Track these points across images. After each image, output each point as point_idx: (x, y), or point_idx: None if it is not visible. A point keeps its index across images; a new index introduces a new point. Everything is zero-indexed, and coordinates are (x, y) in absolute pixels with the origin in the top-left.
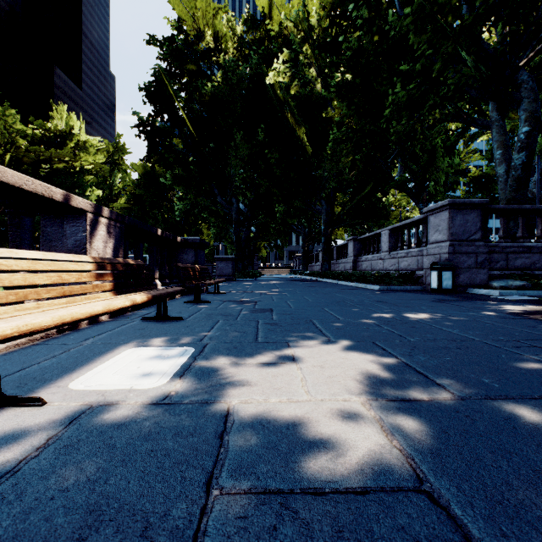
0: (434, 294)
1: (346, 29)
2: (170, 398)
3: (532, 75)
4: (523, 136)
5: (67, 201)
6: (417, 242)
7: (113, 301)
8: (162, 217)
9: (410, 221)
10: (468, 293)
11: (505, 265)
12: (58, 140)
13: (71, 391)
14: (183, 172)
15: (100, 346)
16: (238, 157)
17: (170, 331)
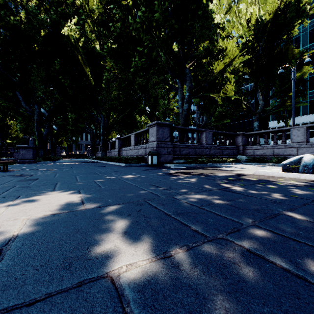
0: (148, 167)
1: (112, 18)
2: None
3: (193, 71)
4: (187, 97)
5: None
6: (146, 141)
7: None
8: None
9: (143, 130)
10: (163, 166)
11: (179, 153)
12: None
13: None
14: None
15: None
16: (40, 77)
17: None
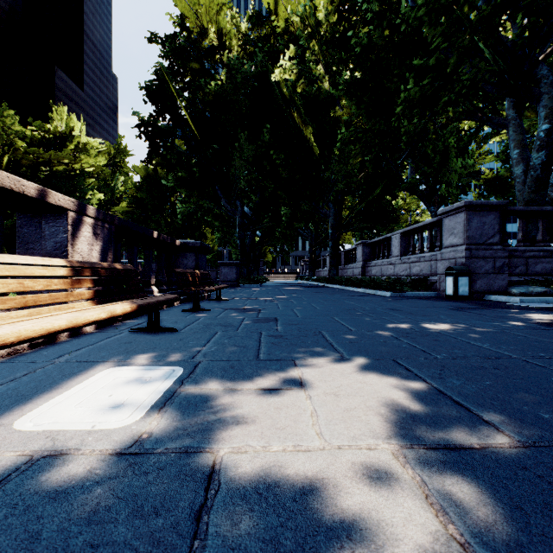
0: (449, 301)
1: (355, 24)
2: (139, 444)
3: None
4: (543, 134)
5: (43, 198)
6: (430, 246)
7: (85, 312)
8: (164, 221)
9: (422, 224)
10: (486, 300)
11: (524, 270)
12: (58, 141)
13: (14, 433)
14: (185, 174)
15: (73, 365)
16: (242, 159)
17: (160, 345)
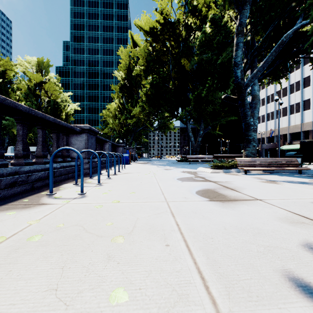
0: None
1: None
2: None
3: None
4: (7, 141)
5: None
6: None
7: None
8: None
9: None
10: None
11: None
12: None
13: None
14: None
15: None
16: None
17: None
